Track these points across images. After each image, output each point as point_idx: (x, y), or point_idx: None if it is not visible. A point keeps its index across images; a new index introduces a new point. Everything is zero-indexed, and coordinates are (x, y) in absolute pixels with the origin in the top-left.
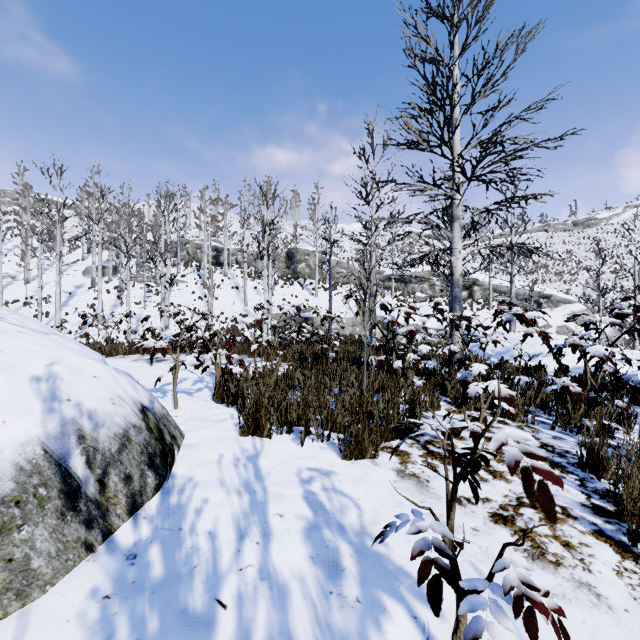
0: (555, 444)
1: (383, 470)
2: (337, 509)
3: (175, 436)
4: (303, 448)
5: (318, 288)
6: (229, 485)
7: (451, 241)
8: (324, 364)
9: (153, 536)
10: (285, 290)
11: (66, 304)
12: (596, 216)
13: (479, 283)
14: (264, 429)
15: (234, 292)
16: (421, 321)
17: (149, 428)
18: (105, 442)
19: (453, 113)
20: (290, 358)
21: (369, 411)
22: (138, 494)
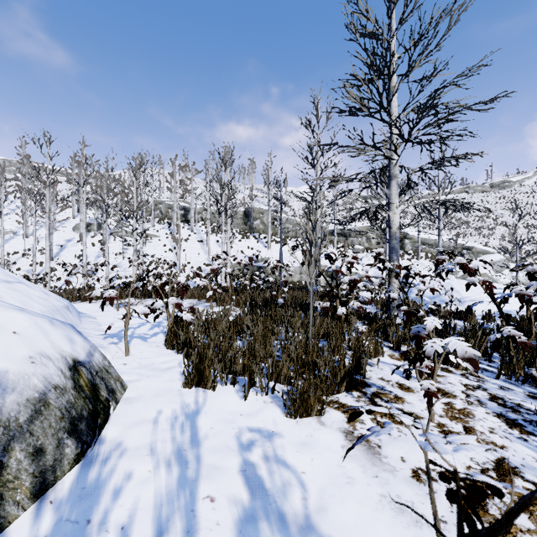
0: (504, 396)
1: (330, 431)
2: (278, 488)
3: (114, 390)
4: (246, 402)
5: (271, 241)
6: (159, 453)
7: (389, 197)
8: (273, 310)
9: (52, 533)
10: (243, 243)
11: (58, 255)
12: (510, 179)
13: (409, 237)
14: (208, 381)
15: (199, 245)
16: (364, 270)
17: (78, 386)
18: (12, 411)
19: (391, 82)
20: (243, 303)
21: (315, 361)
22: (50, 470)
